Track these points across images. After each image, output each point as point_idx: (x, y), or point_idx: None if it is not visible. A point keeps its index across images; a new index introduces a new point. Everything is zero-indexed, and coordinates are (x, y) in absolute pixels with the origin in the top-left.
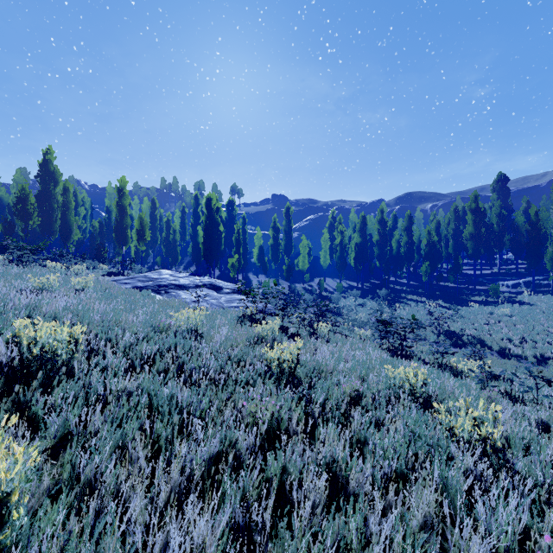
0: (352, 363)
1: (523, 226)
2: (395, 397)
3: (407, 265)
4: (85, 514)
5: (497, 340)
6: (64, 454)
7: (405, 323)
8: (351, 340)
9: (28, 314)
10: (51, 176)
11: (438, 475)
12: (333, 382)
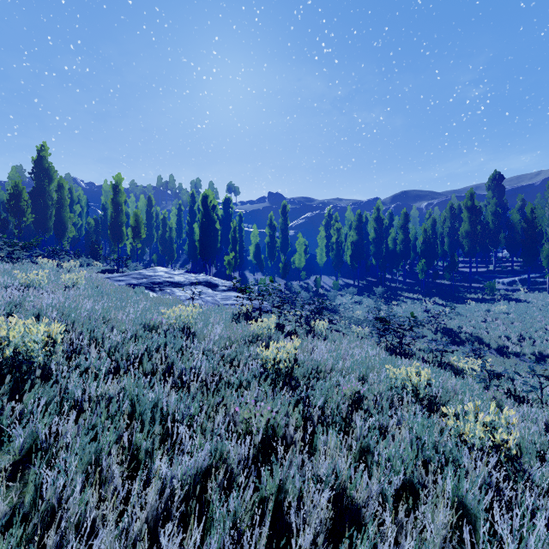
0: (351, 362)
1: (518, 224)
2: (397, 399)
3: (403, 263)
4: (44, 548)
5: (495, 338)
6: (30, 471)
7: (404, 321)
8: (348, 337)
9: (9, 312)
10: (45, 173)
11: (451, 490)
12: (331, 383)
